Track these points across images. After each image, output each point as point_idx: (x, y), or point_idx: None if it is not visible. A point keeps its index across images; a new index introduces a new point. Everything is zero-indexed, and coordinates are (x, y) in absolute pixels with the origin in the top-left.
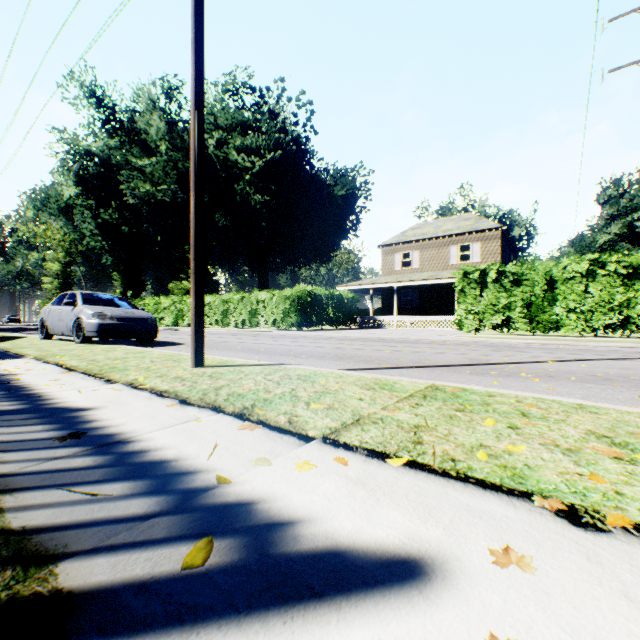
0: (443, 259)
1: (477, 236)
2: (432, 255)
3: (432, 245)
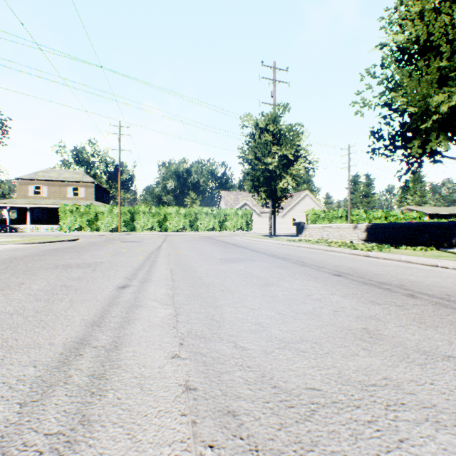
0: (64, 193)
1: (83, 184)
2: (57, 190)
3: (57, 184)
